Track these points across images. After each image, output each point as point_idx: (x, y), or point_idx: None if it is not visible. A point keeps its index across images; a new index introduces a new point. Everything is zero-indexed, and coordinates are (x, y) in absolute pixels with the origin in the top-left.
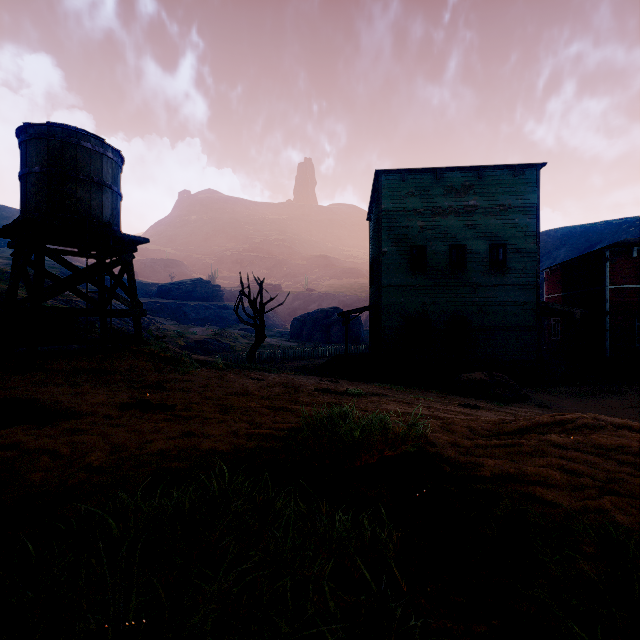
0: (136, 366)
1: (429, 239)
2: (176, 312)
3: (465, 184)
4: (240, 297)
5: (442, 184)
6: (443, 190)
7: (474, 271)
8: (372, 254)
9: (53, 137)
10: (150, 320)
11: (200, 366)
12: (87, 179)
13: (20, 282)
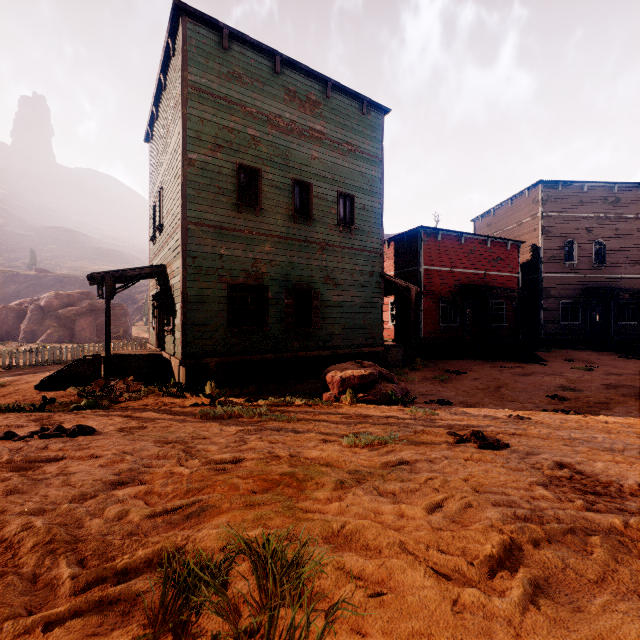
0: None
1: (265, 161)
2: None
3: (311, 97)
4: None
5: (283, 83)
6: (284, 93)
7: (321, 223)
8: (158, 186)
9: None
10: None
11: None
12: None
13: None
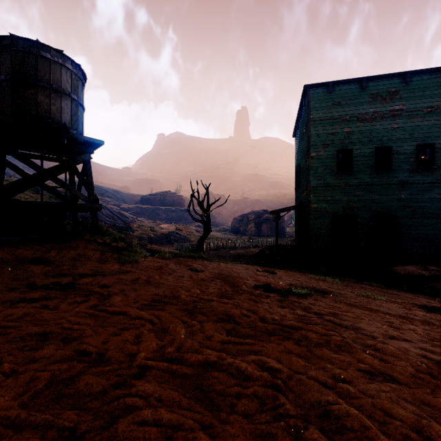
0: (83, 255)
1: (355, 143)
2: (152, 214)
3: (391, 90)
4: (191, 199)
5: (367, 92)
6: (368, 98)
7: (400, 170)
8: (298, 163)
9: (15, 47)
10: (134, 219)
11: (151, 254)
12: (46, 85)
13: (46, 192)
